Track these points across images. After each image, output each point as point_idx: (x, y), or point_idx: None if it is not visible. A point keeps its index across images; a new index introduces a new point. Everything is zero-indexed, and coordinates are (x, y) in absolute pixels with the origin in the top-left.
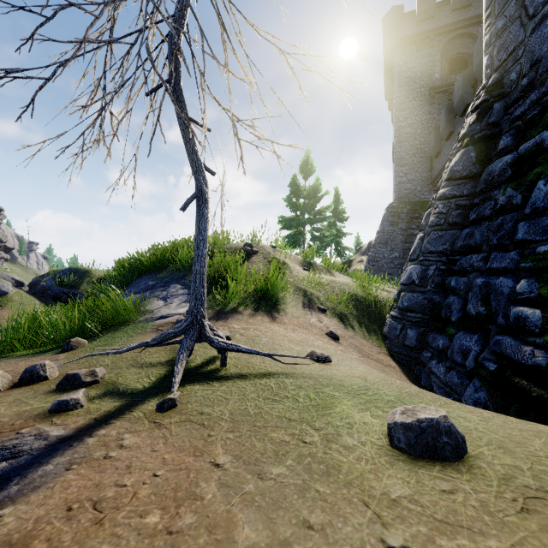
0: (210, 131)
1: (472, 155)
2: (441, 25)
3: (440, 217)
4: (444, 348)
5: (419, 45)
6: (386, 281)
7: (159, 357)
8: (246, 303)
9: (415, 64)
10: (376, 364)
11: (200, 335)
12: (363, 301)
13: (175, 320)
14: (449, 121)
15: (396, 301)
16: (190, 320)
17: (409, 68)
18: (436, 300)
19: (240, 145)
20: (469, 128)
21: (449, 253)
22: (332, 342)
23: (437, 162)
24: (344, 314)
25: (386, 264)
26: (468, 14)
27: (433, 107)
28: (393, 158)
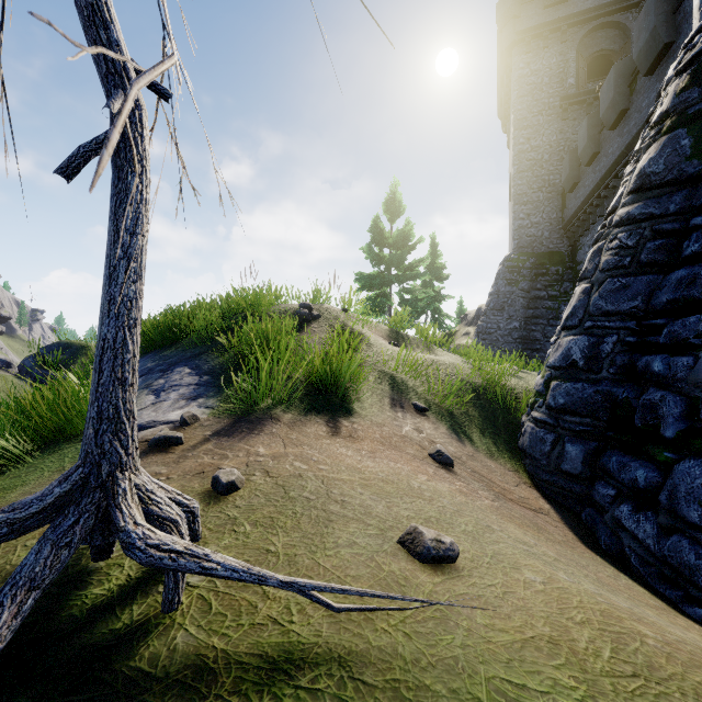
0: None
1: (684, 143)
2: (577, 11)
3: (622, 253)
4: (650, 486)
5: (547, 40)
6: (513, 361)
7: None
8: (292, 400)
9: (541, 66)
10: (521, 512)
11: (108, 518)
12: (483, 393)
13: (153, 436)
14: (593, 138)
15: (540, 395)
16: (78, 478)
17: (533, 70)
18: (619, 395)
19: None
20: (676, 100)
21: (641, 315)
22: (443, 474)
23: (573, 197)
24: (455, 415)
25: (502, 337)
26: None
27: (566, 124)
28: (510, 195)
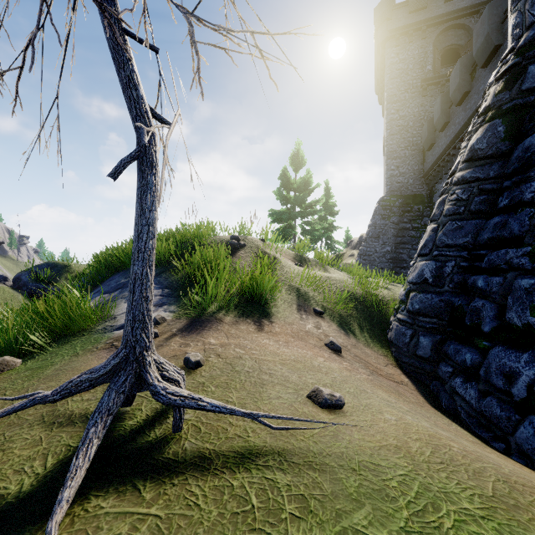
0: (157, 51)
1: (499, 129)
2: (433, 16)
3: (459, 204)
4: (474, 364)
5: (412, 37)
6: (385, 277)
7: (90, 401)
8: (229, 307)
9: (407, 56)
10: (388, 383)
11: (140, 378)
12: (363, 301)
13: None
14: (444, 111)
15: (403, 302)
16: (123, 355)
17: (401, 59)
18: (456, 302)
19: (196, 51)
20: (495, 99)
21: (471, 247)
22: (334, 357)
23: (430, 154)
24: (343, 316)
25: (378, 258)
26: (461, 5)
27: (425, 99)
28: (384, 152)
